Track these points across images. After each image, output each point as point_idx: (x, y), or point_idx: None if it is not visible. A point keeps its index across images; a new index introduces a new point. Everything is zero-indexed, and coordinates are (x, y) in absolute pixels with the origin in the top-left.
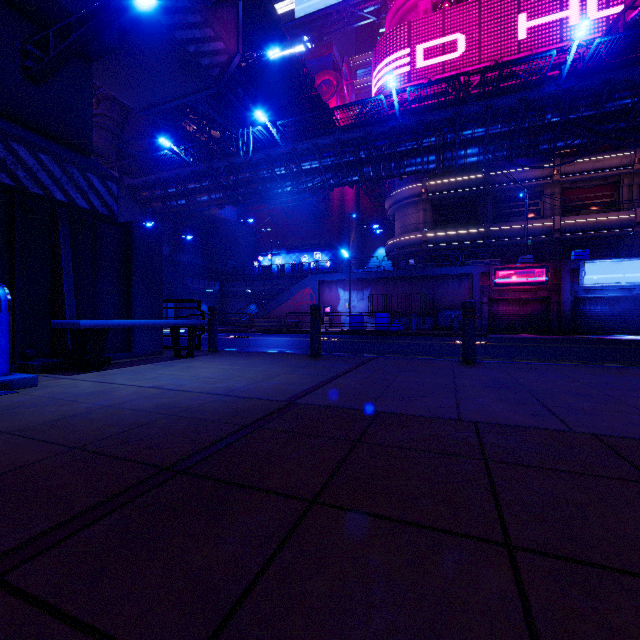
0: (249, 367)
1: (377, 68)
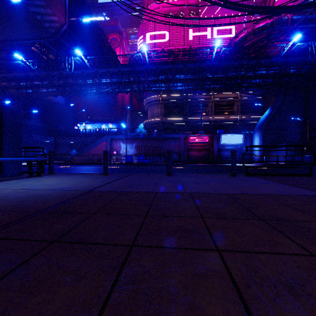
0: (72, 179)
1: (139, 38)
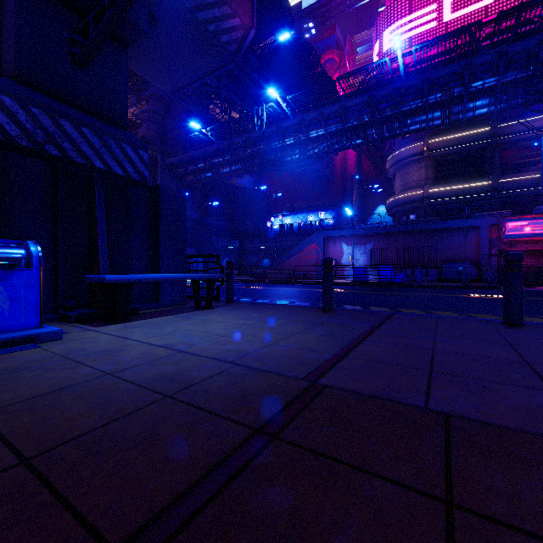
0: (262, 322)
1: (378, 39)
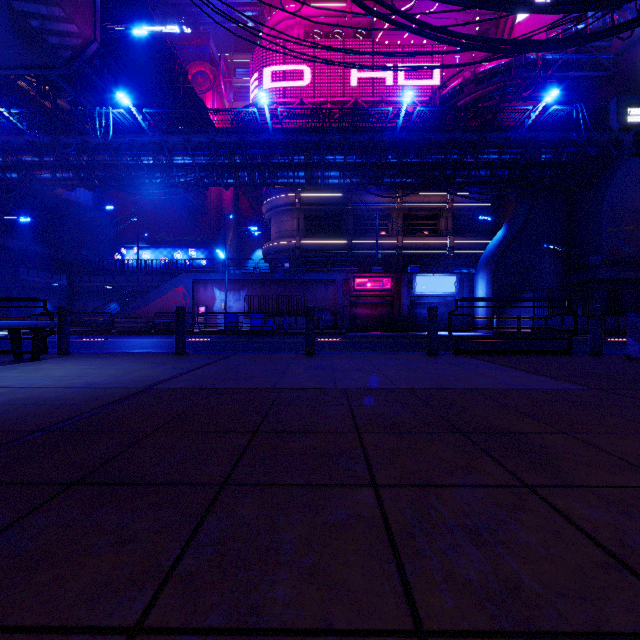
0: (109, 366)
1: (254, 75)
